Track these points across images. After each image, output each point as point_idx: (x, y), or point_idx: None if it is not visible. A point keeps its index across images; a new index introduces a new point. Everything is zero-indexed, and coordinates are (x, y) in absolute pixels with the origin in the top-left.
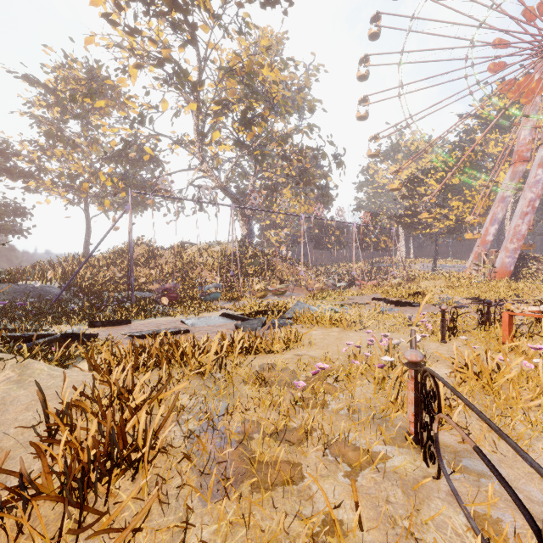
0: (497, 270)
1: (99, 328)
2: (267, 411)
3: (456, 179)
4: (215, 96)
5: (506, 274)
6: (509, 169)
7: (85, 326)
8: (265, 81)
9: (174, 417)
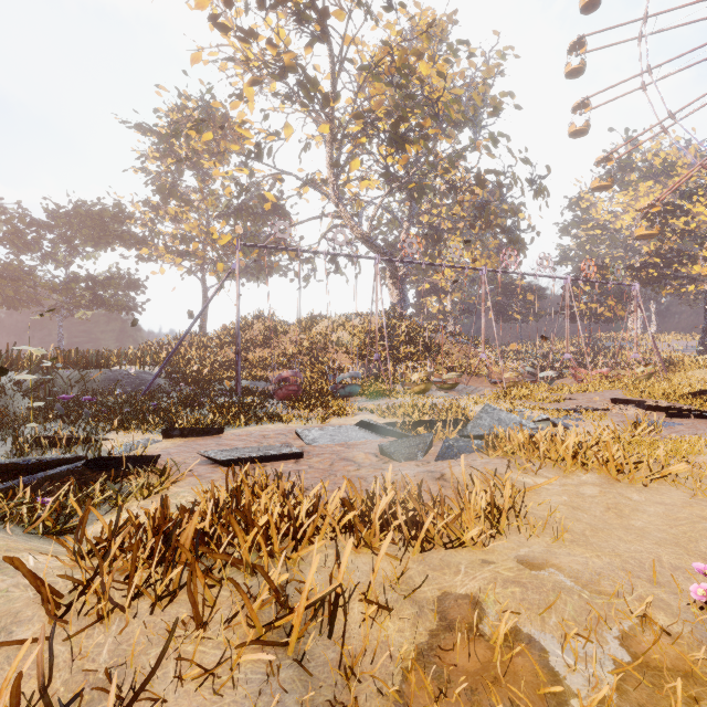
0: None
1: (176, 440)
2: None
3: None
4: (355, 110)
5: None
6: None
7: (159, 435)
8: (425, 83)
9: None
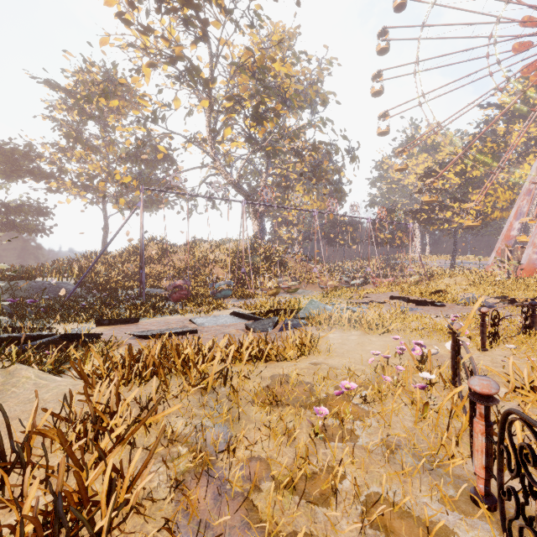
0: (523, 267)
1: (106, 327)
2: (280, 449)
3: (476, 172)
4: (227, 92)
5: (533, 271)
6: (536, 160)
7: (92, 324)
8: (277, 76)
9: (164, 449)
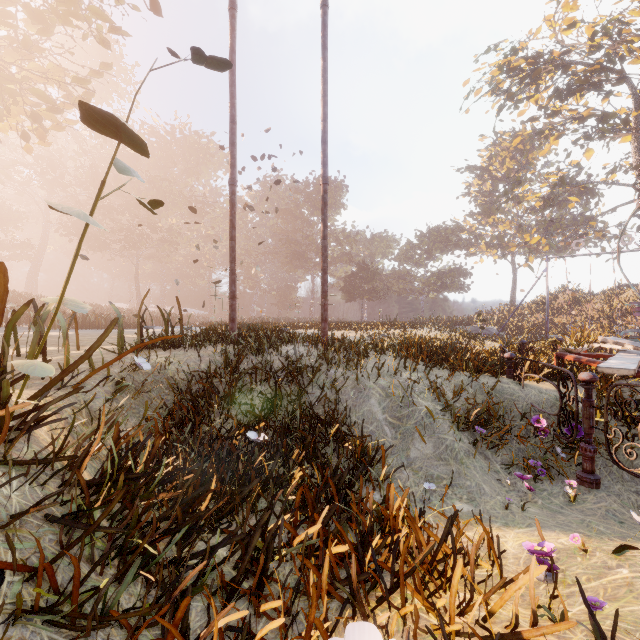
0: None
1: None
2: None
3: None
4: None
5: None
6: None
7: None
8: None
9: None
